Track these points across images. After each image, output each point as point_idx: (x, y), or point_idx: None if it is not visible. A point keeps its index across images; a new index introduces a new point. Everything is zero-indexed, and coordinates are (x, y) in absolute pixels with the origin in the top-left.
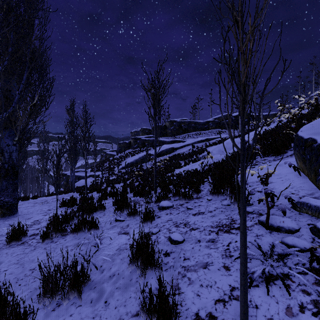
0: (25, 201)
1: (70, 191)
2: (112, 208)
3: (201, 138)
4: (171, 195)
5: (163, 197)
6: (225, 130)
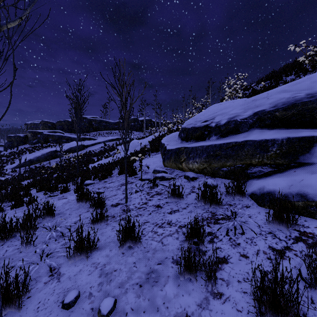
0: None
1: None
2: (37, 193)
3: (112, 137)
4: (91, 179)
5: (86, 179)
6: (133, 131)
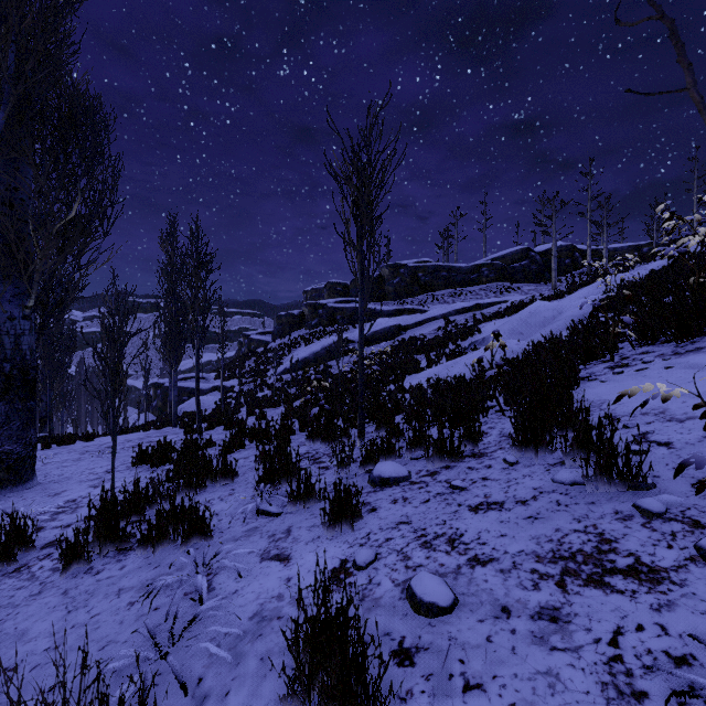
0: (65, 447)
1: (167, 423)
2: (253, 473)
3: (464, 304)
4: (403, 444)
5: (383, 449)
6: (519, 284)
